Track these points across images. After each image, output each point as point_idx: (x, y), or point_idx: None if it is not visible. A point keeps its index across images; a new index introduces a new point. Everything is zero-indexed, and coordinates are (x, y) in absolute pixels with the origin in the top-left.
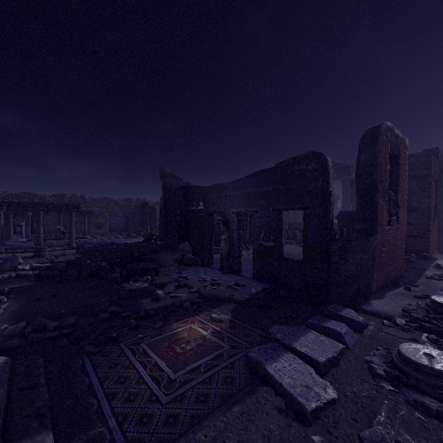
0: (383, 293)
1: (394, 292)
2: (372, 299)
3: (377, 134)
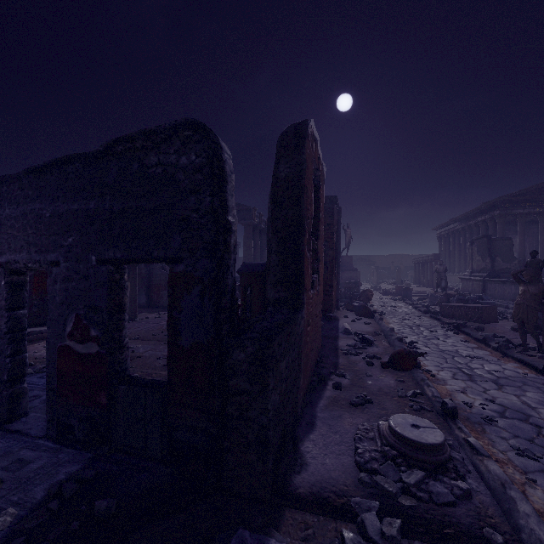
0: (312, 410)
1: (325, 400)
2: (302, 437)
3: (304, 134)
